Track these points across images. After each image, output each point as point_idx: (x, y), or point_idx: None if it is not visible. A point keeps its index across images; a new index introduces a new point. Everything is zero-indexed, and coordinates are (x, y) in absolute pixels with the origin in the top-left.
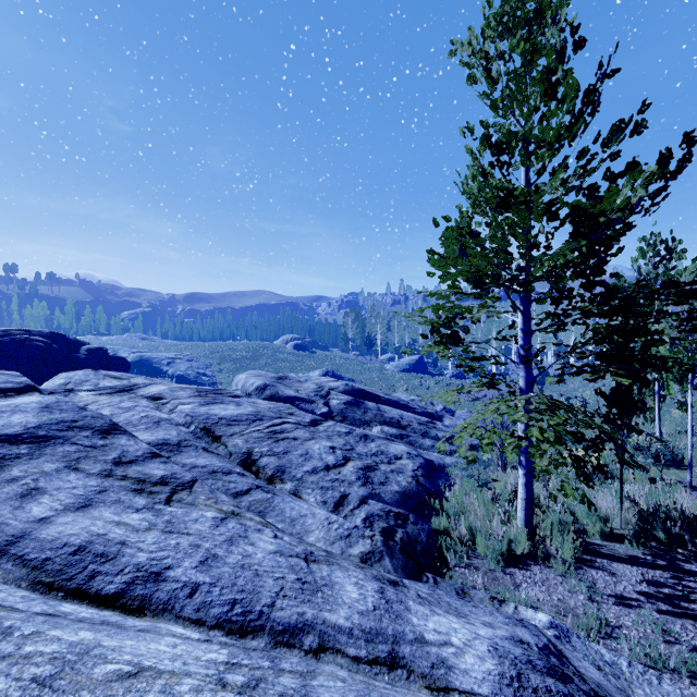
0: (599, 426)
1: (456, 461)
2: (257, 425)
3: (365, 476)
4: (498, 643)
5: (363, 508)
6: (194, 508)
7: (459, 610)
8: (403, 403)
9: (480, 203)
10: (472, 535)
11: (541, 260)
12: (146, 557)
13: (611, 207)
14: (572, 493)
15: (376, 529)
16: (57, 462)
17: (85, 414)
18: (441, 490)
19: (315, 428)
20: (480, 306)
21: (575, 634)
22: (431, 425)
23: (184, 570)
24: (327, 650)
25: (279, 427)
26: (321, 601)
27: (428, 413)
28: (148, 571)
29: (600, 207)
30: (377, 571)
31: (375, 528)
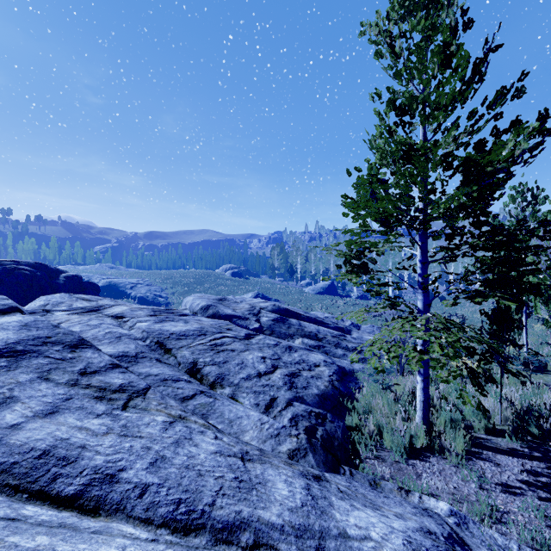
0: (487, 341)
1: (363, 367)
2: (201, 339)
3: (290, 381)
4: (410, 535)
5: (289, 409)
6: (147, 412)
7: (373, 502)
8: (319, 320)
9: (386, 155)
10: (379, 430)
11: (438, 203)
12: (103, 459)
13: (497, 158)
14: (469, 401)
15: (300, 428)
16: (31, 373)
17: (58, 331)
18: (352, 392)
19: (249, 341)
20: (385, 241)
21: (471, 520)
22: (342, 337)
23: (136, 471)
24: (261, 546)
25: (219, 340)
26: (256, 499)
27: (339, 327)
28: (104, 473)
29: (487, 159)
30: (302, 466)
31: (299, 427)
